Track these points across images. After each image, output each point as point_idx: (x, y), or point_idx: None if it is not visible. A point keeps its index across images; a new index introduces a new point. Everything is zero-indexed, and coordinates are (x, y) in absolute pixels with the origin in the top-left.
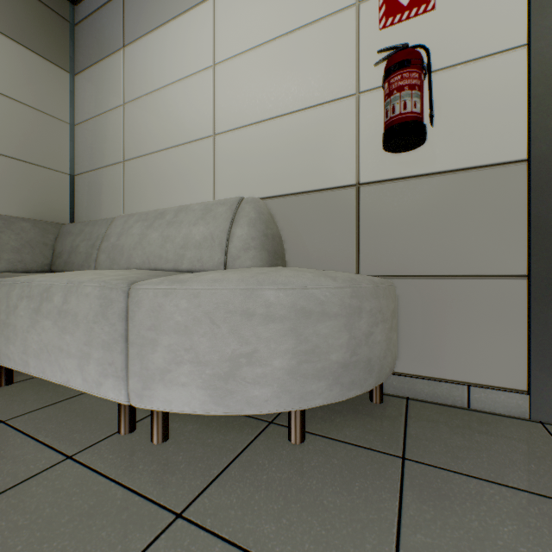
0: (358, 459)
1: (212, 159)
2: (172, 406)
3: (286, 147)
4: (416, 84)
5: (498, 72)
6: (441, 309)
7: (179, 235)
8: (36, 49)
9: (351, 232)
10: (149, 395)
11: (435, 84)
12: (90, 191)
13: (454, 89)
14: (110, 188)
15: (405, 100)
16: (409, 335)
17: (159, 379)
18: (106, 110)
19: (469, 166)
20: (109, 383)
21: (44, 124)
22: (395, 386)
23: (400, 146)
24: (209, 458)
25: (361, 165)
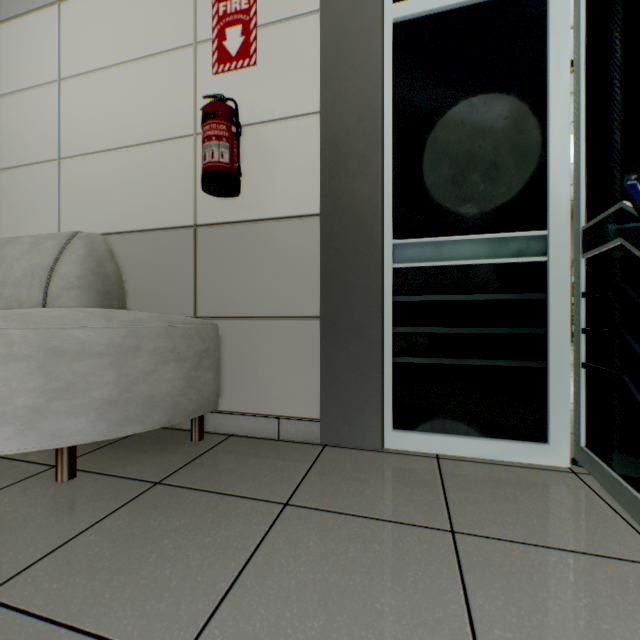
0: (111, 488)
1: (58, 186)
2: None
3: (132, 181)
4: (224, 136)
5: (301, 133)
6: (261, 348)
7: None
8: None
9: (190, 273)
10: None
11: (257, 136)
12: None
13: (270, 143)
14: None
15: (214, 150)
16: (237, 375)
17: None
18: None
19: (282, 215)
20: None
21: None
22: (224, 425)
23: (220, 192)
24: None
25: (198, 206)
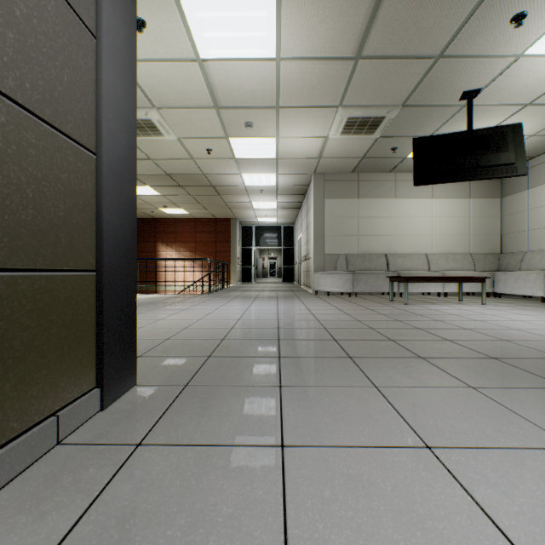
0: None
1: None
2: None
3: None
4: None
5: None
6: None
7: None
8: (489, 197)
9: None
10: None
11: None
12: (510, 241)
13: None
14: (520, 240)
15: None
16: None
17: None
18: (518, 212)
19: None
20: (539, 292)
21: (491, 221)
22: None
23: None
24: None
25: None
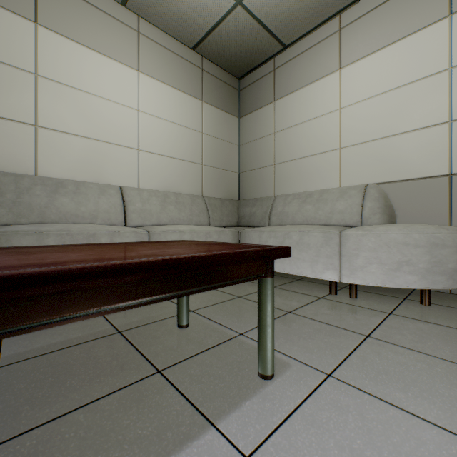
0: None
1: (338, 162)
2: (365, 282)
3: (394, 154)
4: None
5: None
6: None
7: (326, 206)
8: (227, 110)
9: (445, 202)
10: (353, 277)
11: None
12: (251, 182)
13: None
14: (264, 179)
15: None
16: None
17: (359, 270)
18: (261, 137)
19: None
20: (329, 272)
21: (229, 148)
22: None
23: None
24: (384, 304)
25: (453, 163)
